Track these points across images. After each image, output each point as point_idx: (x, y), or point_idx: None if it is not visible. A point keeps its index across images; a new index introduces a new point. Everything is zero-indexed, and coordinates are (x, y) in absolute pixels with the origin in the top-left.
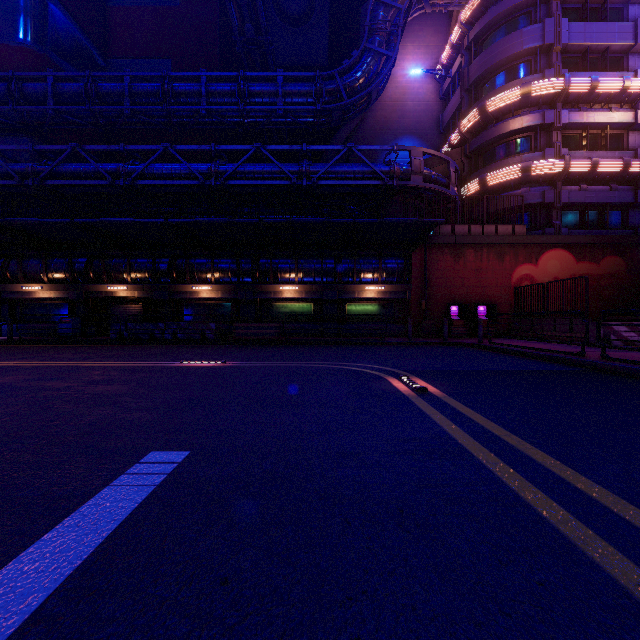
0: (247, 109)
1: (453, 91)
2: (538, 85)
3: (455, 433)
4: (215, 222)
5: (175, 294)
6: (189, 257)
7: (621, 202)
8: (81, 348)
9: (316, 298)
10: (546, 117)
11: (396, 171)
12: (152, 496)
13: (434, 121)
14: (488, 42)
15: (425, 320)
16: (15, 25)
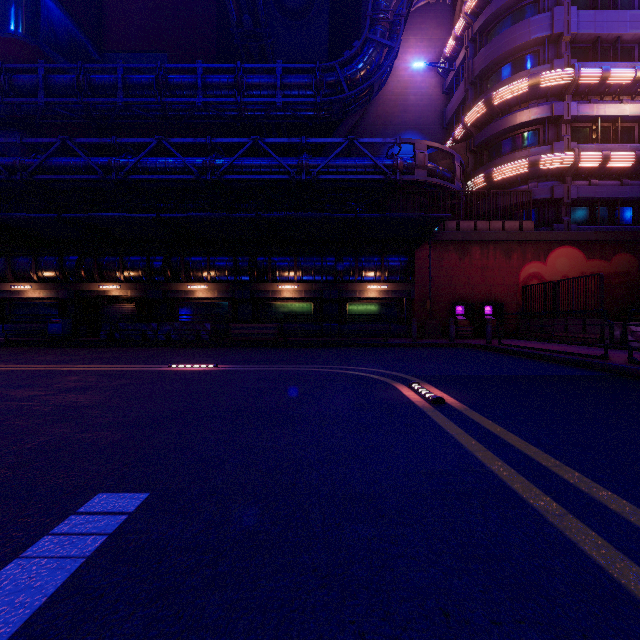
0: (245, 102)
1: (457, 85)
2: (547, 76)
3: (491, 463)
4: (210, 217)
5: (170, 293)
6: (184, 255)
7: (633, 198)
8: (68, 350)
9: (316, 297)
10: (555, 109)
11: (399, 165)
12: (73, 580)
13: (437, 116)
14: (494, 33)
15: (429, 320)
16: (6, 16)
